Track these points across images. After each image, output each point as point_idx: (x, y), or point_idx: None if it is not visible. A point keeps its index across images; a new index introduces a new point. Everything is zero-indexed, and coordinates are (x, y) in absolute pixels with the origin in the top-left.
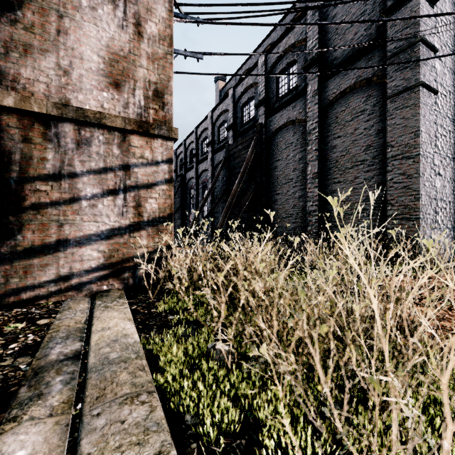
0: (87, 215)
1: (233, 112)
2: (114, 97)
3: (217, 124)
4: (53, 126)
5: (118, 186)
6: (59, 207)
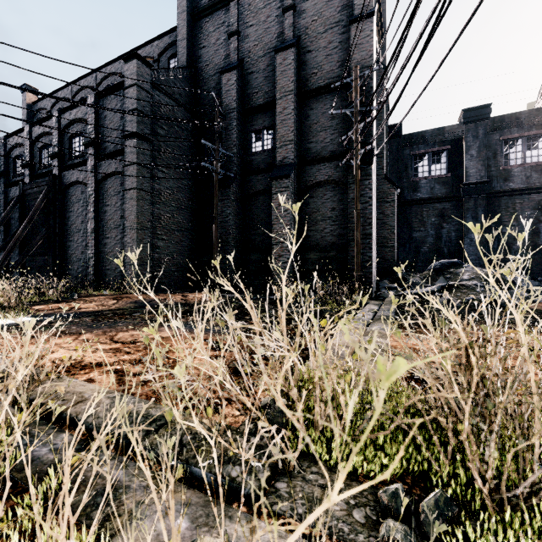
0: None
1: (30, 151)
2: None
3: (13, 155)
4: None
5: None
6: None
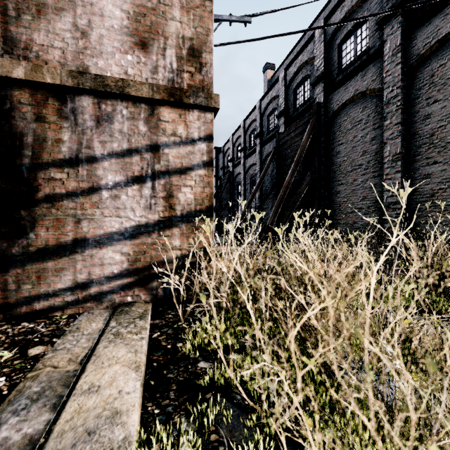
0: (108, 208)
1: (284, 97)
2: (140, 61)
3: (266, 114)
4: (69, 101)
5: (145, 172)
6: (76, 199)
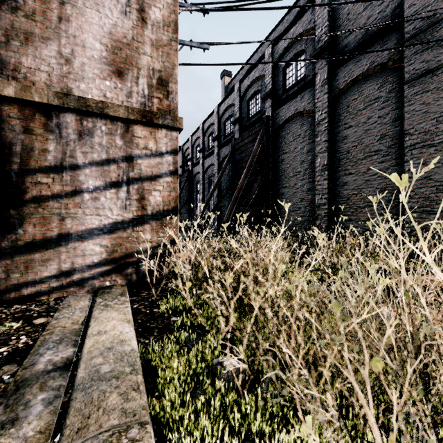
0: (89, 208)
1: (239, 106)
2: (116, 86)
3: (223, 119)
4: (55, 117)
5: (121, 178)
6: (60, 200)
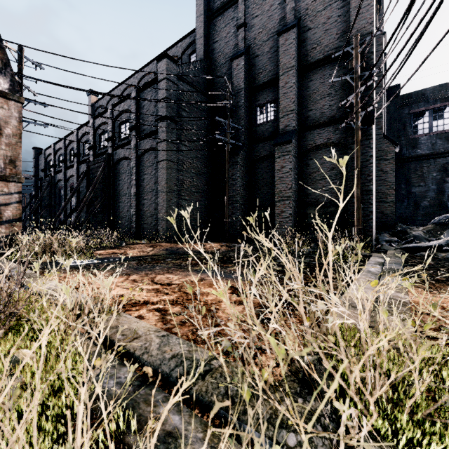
0: None
1: (93, 137)
2: None
3: (82, 141)
4: None
5: None
6: None
